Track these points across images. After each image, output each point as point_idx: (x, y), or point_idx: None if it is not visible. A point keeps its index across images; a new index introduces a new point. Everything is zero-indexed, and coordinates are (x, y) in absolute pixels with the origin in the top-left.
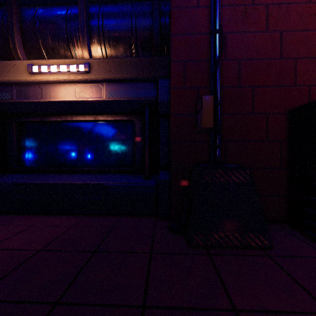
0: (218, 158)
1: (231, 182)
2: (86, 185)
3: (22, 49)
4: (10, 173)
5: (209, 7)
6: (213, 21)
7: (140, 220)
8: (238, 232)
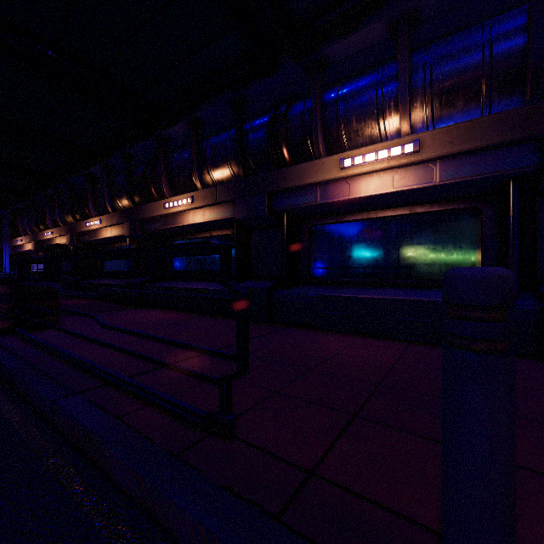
0: None
1: None
2: (409, 302)
3: (322, 142)
4: (303, 285)
5: None
6: None
7: None
8: None
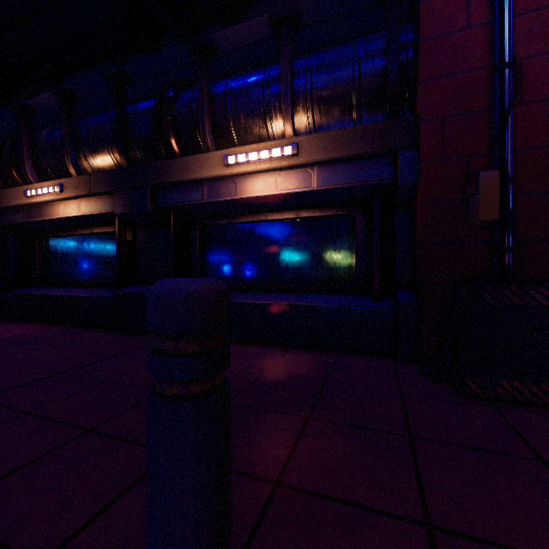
0: (508, 268)
1: (535, 306)
2: (291, 307)
3: (211, 136)
4: None
5: (489, 23)
6: (497, 51)
7: (371, 359)
8: (548, 384)
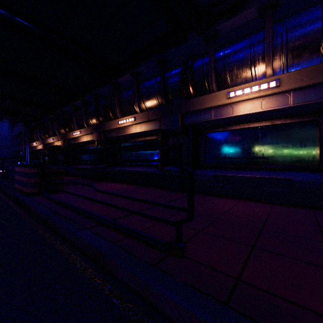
0: None
1: None
2: (272, 179)
3: (215, 82)
4: (202, 168)
5: None
6: None
7: None
8: None
